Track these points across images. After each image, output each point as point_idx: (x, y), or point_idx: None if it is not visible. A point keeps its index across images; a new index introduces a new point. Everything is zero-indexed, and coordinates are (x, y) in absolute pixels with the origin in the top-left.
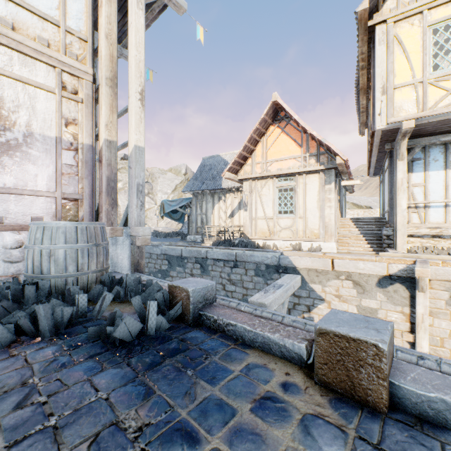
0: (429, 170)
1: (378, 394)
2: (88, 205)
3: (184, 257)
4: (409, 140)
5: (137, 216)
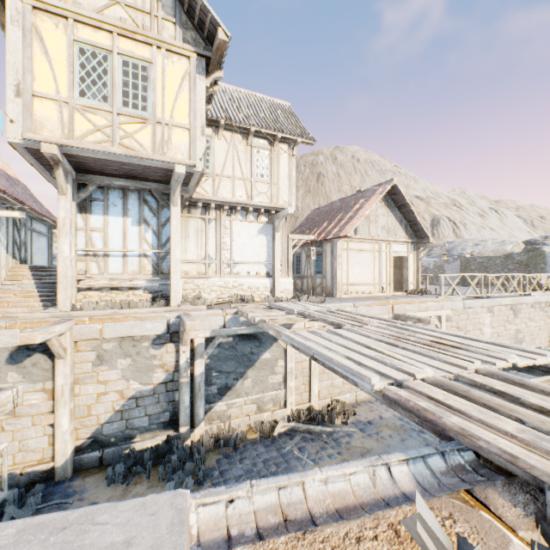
0: (109, 214)
1: None
2: None
3: None
4: (82, 174)
5: None
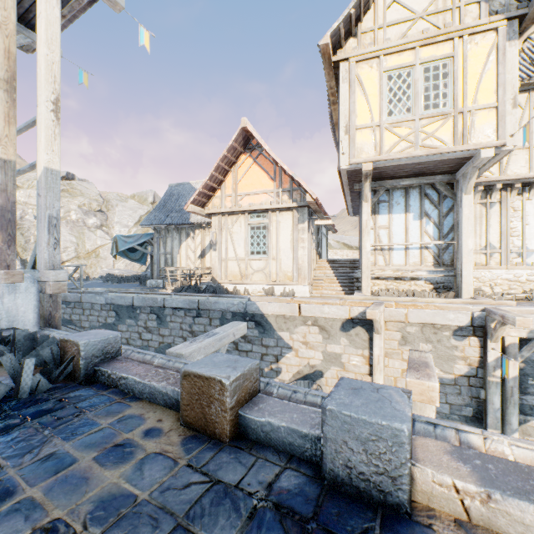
0: (393, 212)
1: (222, 425)
2: None
3: (136, 307)
4: (375, 182)
5: (48, 257)
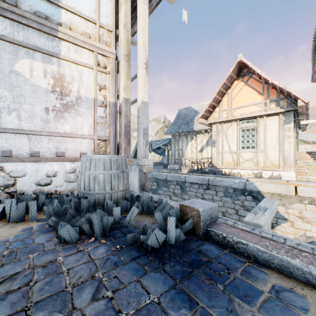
0: None
1: None
2: (113, 144)
3: (168, 180)
4: None
5: (143, 151)
